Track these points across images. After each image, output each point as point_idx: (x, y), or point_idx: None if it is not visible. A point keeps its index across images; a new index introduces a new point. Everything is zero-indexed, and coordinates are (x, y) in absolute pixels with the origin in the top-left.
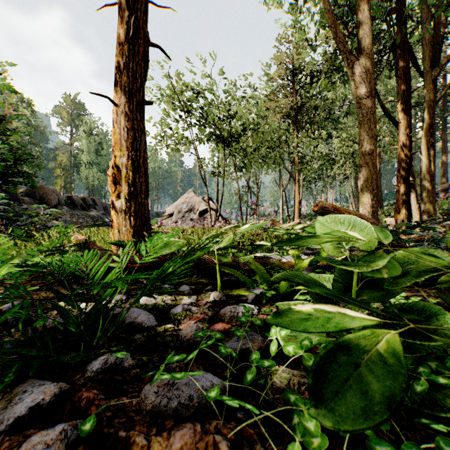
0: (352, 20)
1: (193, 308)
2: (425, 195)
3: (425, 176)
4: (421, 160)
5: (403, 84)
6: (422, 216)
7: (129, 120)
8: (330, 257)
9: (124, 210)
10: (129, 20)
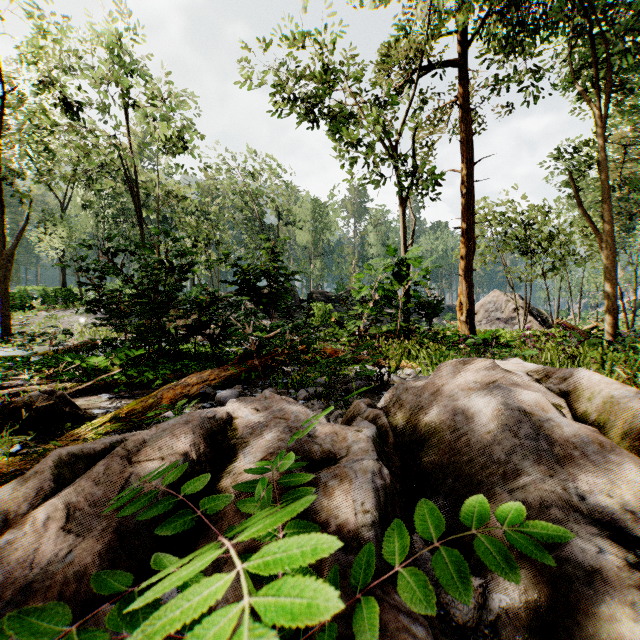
0: None
1: None
2: None
3: None
4: None
5: None
6: None
7: (467, 282)
8: None
9: (464, 321)
10: (467, 239)
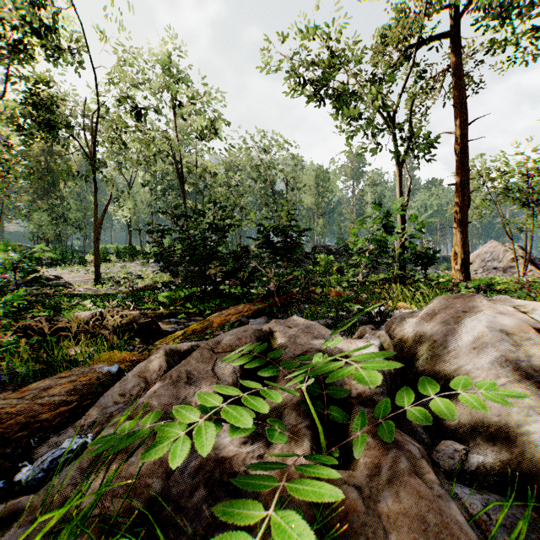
0: None
1: None
2: None
3: None
4: None
5: None
6: None
7: (461, 234)
8: None
9: (459, 270)
10: (461, 194)
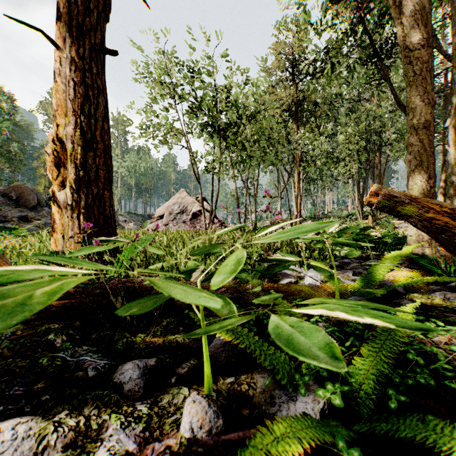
0: None
1: None
2: (452, 193)
3: (452, 171)
4: (448, 153)
5: None
6: None
7: (76, 70)
8: None
9: (70, 205)
10: None
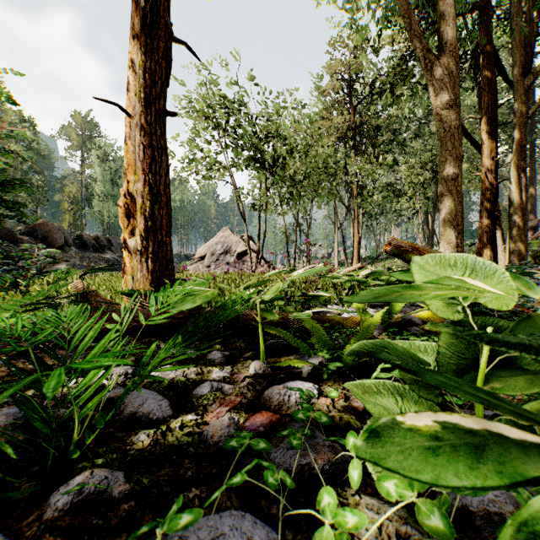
0: (426, 17)
1: (225, 386)
2: (514, 233)
3: (515, 210)
4: (510, 190)
5: (487, 96)
6: (511, 259)
7: (145, 135)
8: (404, 311)
9: (140, 251)
10: (145, 5)
